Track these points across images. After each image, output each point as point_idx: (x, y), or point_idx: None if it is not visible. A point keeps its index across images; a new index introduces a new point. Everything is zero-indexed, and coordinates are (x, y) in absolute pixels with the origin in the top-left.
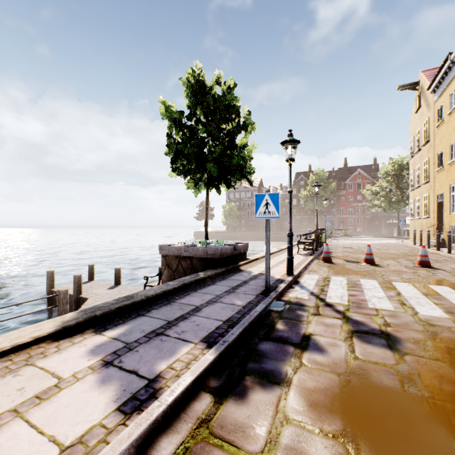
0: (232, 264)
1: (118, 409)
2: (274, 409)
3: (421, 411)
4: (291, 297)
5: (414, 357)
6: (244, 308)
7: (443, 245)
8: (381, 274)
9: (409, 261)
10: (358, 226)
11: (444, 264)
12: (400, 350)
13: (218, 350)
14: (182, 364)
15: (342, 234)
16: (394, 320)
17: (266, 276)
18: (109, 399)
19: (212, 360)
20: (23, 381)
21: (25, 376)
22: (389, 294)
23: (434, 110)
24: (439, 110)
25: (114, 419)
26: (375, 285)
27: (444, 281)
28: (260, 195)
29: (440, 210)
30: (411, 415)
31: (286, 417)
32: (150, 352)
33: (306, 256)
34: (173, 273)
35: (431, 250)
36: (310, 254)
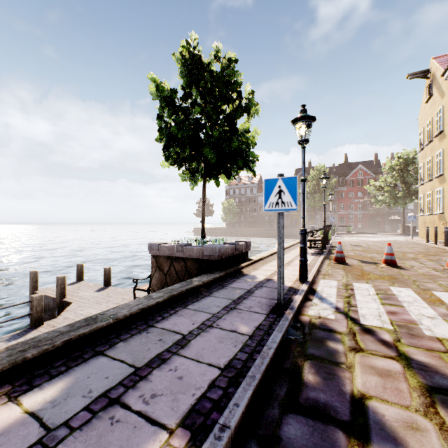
0: (232, 267)
1: None
2: None
3: None
4: (311, 316)
5: None
6: (252, 340)
7: None
8: (412, 280)
9: (434, 262)
10: (359, 222)
11: None
12: None
13: None
14: None
15: (343, 230)
16: None
17: (279, 288)
18: None
19: None
20: None
21: None
22: (441, 311)
23: None
24: None
25: None
26: (414, 296)
27: None
28: (271, 180)
29: None
30: None
31: None
32: None
33: (314, 255)
34: (165, 276)
35: None
36: (318, 254)
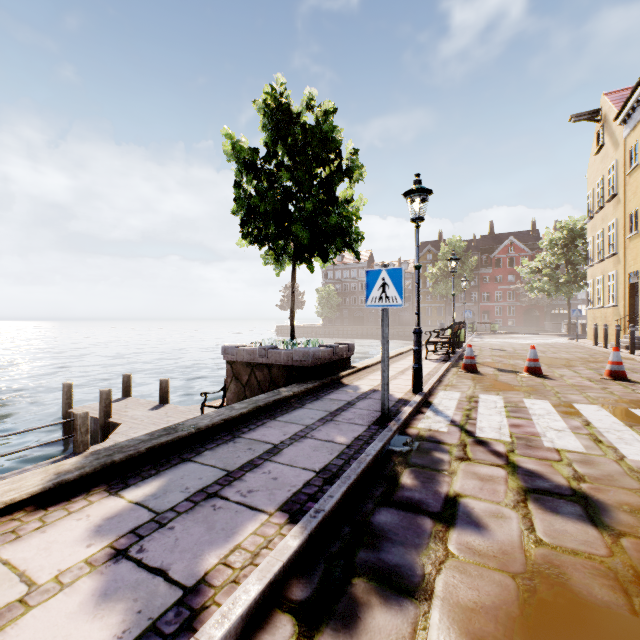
0: (330, 376)
1: None
2: None
3: None
4: (420, 429)
5: (637, 542)
6: (350, 449)
7: (639, 346)
8: (554, 391)
9: (593, 370)
10: (510, 318)
11: None
12: (611, 527)
13: (307, 527)
14: (244, 556)
15: (487, 329)
16: (589, 471)
17: (383, 396)
18: (108, 631)
19: (297, 547)
20: None
21: None
22: (573, 424)
23: (624, 150)
24: (632, 149)
25: None
26: (548, 409)
27: None
28: (373, 271)
29: (633, 294)
30: None
31: None
32: (193, 532)
33: (438, 362)
34: (243, 388)
35: (622, 354)
36: (444, 360)
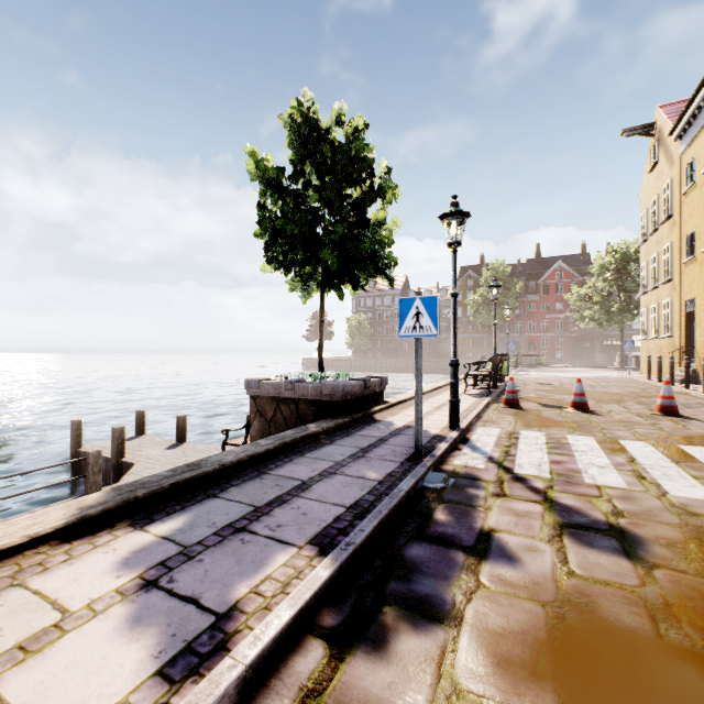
0: (361, 411)
1: (159, 673)
2: (435, 670)
3: (695, 676)
4: (456, 465)
5: (669, 573)
6: (382, 485)
7: (695, 380)
8: (600, 427)
9: (643, 405)
10: (558, 350)
11: (700, 411)
12: (645, 560)
13: (337, 559)
14: (275, 585)
15: (533, 362)
16: (629, 506)
17: (417, 431)
18: (145, 652)
19: (328, 577)
20: (1, 616)
21: (6, 607)
22: (617, 461)
23: (679, 167)
24: (688, 167)
25: (151, 694)
26: (592, 445)
27: (703, 439)
28: (407, 299)
29: (689, 324)
30: (677, 684)
31: (455, 687)
32: (222, 564)
33: (478, 397)
34: (268, 424)
35: (677, 388)
36: (484, 395)
